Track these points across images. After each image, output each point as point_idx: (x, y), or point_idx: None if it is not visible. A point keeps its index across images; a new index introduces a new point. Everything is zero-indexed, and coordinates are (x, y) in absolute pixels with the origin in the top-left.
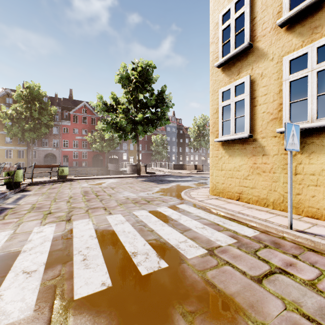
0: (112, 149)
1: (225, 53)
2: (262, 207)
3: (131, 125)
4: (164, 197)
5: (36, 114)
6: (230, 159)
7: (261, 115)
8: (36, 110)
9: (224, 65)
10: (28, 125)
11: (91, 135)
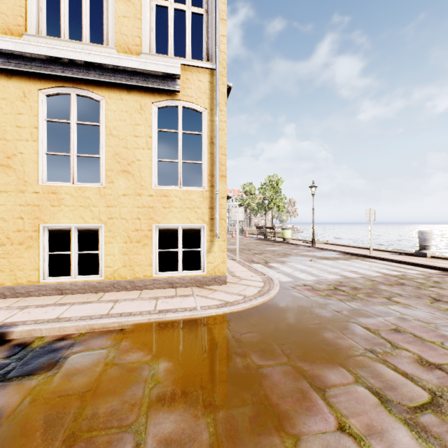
0: None
1: None
2: None
3: None
4: (314, 296)
5: None
6: None
7: None
8: None
9: None
10: None
11: None
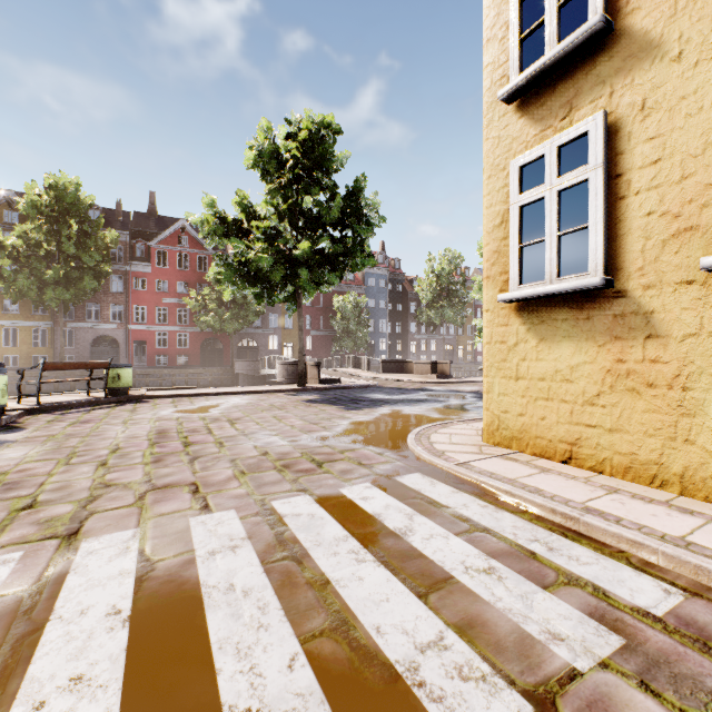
0: (245, 325)
1: (528, 60)
2: (646, 489)
3: (282, 268)
4: (362, 449)
5: (71, 246)
6: (542, 348)
7: (642, 221)
8: (70, 237)
9: (525, 93)
10: (51, 271)
11: (197, 294)
